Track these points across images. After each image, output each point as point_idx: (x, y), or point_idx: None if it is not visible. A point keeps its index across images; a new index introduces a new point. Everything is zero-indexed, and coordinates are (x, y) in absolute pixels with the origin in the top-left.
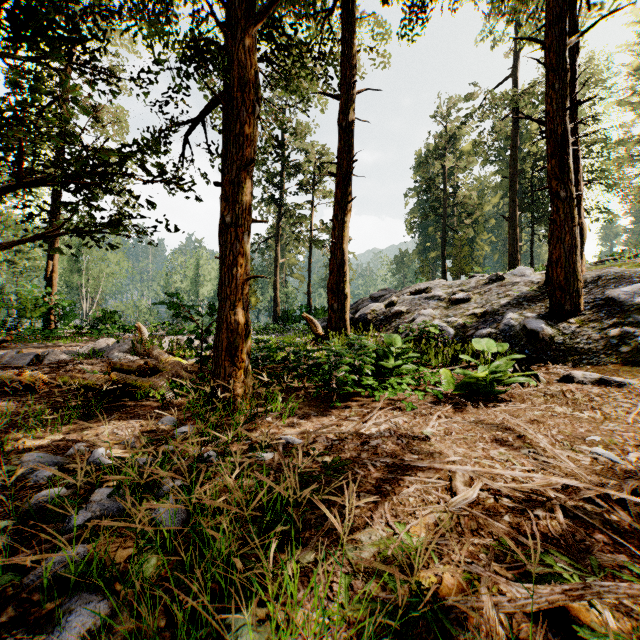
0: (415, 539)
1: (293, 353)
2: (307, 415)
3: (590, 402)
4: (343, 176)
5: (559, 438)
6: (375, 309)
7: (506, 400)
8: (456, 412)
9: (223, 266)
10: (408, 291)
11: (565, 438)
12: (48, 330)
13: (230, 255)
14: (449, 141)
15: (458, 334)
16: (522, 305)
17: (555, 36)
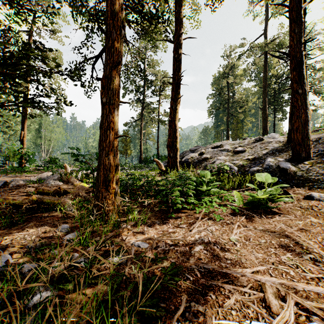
0: None
1: (146, 182)
2: (153, 223)
3: None
4: (175, 84)
5: None
6: (193, 156)
7: (278, 213)
8: (248, 222)
9: (101, 129)
10: (210, 146)
11: None
12: (20, 167)
13: (105, 122)
14: (230, 69)
15: (240, 170)
16: (275, 154)
17: (295, 2)
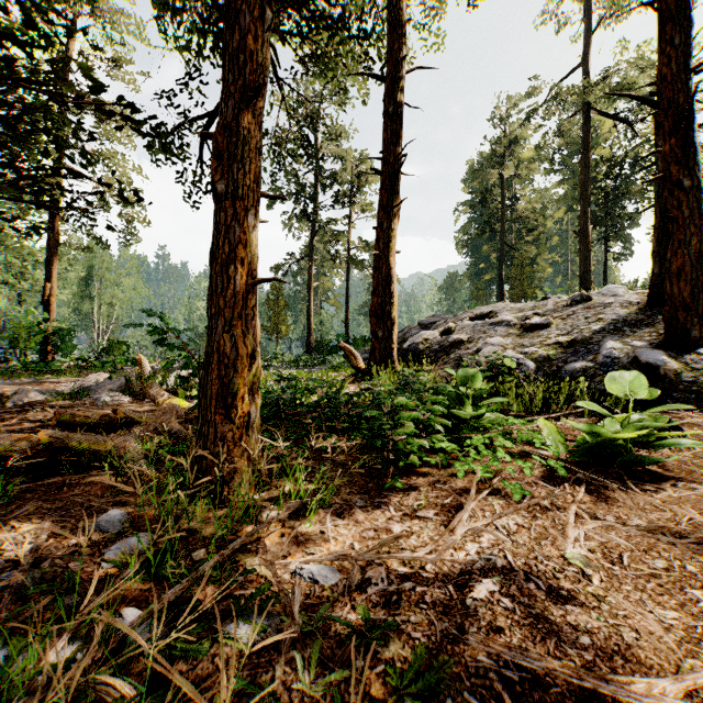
0: None
1: (326, 397)
2: (348, 506)
3: None
4: (389, 174)
5: None
6: (428, 337)
7: (667, 477)
8: (597, 502)
9: (214, 263)
10: (467, 316)
11: None
12: (43, 363)
13: (225, 245)
14: (508, 146)
15: (540, 369)
16: (623, 331)
17: None
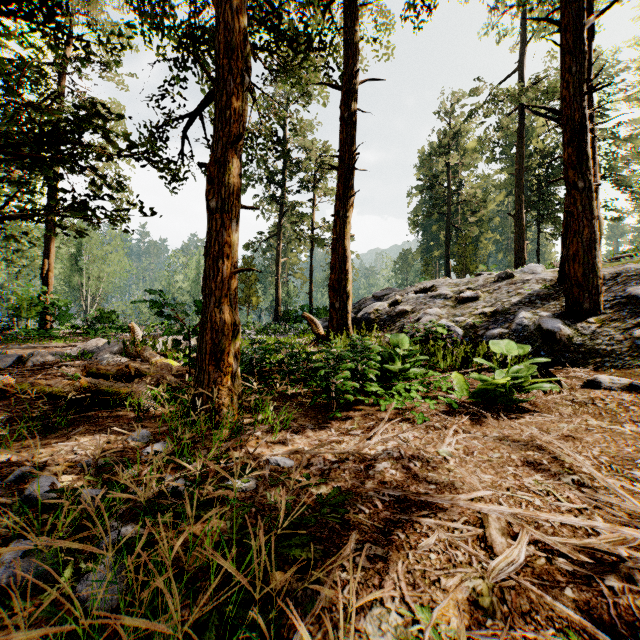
0: (444, 630)
1: (289, 355)
2: (302, 428)
3: (626, 412)
4: (345, 169)
5: (603, 460)
6: (378, 308)
7: (530, 410)
8: (474, 425)
9: (207, 257)
10: (412, 290)
11: (610, 460)
12: (43, 330)
13: (215, 245)
14: (453, 138)
15: (467, 334)
16: (535, 304)
17: (572, 16)
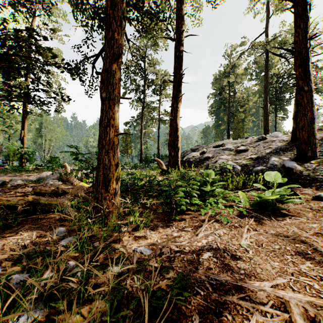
0: None
1: (148, 182)
2: (156, 226)
3: None
4: (177, 82)
5: None
6: (194, 155)
7: (288, 215)
8: (258, 225)
9: (101, 126)
10: (212, 146)
11: None
12: (20, 167)
13: (105, 119)
14: (231, 68)
15: (243, 169)
16: (279, 153)
17: None
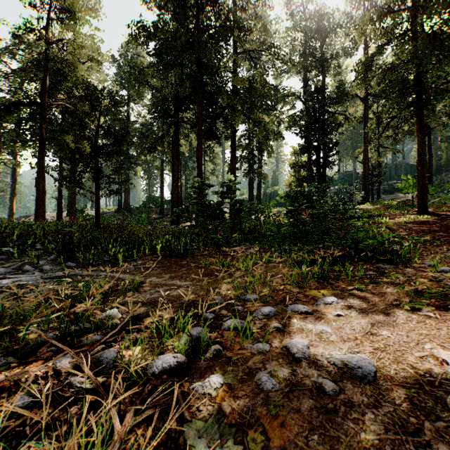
0: None
1: None
2: None
3: None
4: (14, 188)
5: None
6: (25, 220)
7: None
8: None
9: None
10: None
11: None
12: None
13: None
14: None
15: None
16: None
17: None
